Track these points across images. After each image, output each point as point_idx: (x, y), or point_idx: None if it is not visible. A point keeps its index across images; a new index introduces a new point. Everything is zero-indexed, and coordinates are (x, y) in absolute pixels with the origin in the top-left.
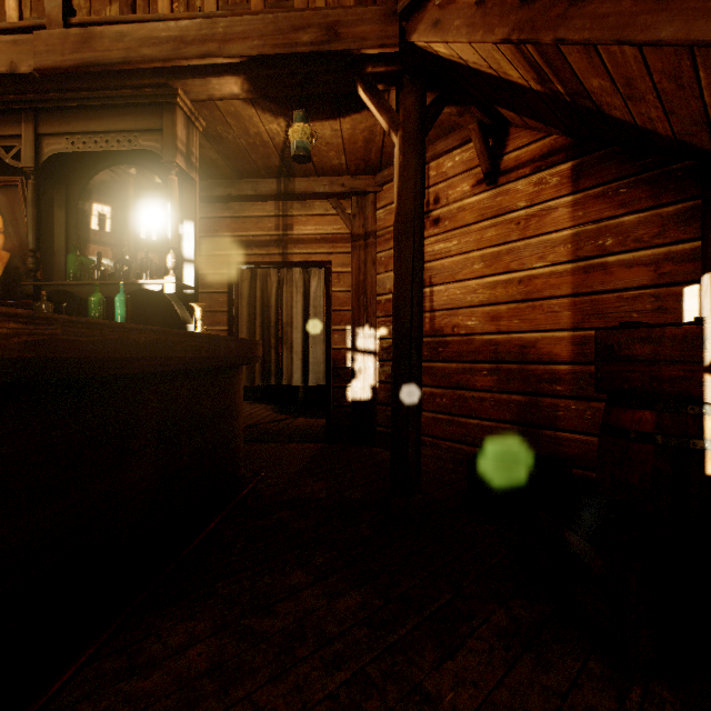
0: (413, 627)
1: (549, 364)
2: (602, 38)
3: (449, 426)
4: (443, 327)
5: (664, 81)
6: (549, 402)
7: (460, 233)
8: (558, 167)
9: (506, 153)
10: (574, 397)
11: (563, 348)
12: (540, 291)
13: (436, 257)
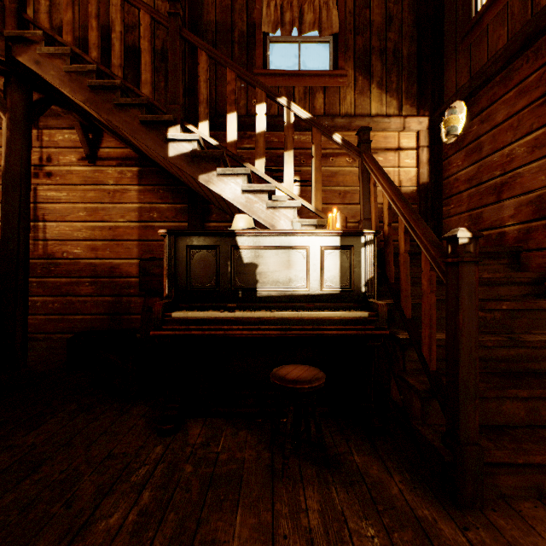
0: (11, 428)
1: (127, 278)
2: (127, 132)
3: (60, 323)
4: (55, 252)
5: (159, 157)
6: (127, 299)
7: (69, 189)
8: (132, 168)
9: (102, 147)
10: (140, 295)
11: (134, 269)
12: (122, 236)
13: (49, 200)
